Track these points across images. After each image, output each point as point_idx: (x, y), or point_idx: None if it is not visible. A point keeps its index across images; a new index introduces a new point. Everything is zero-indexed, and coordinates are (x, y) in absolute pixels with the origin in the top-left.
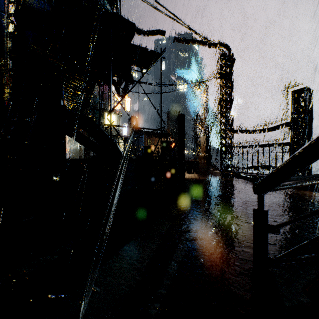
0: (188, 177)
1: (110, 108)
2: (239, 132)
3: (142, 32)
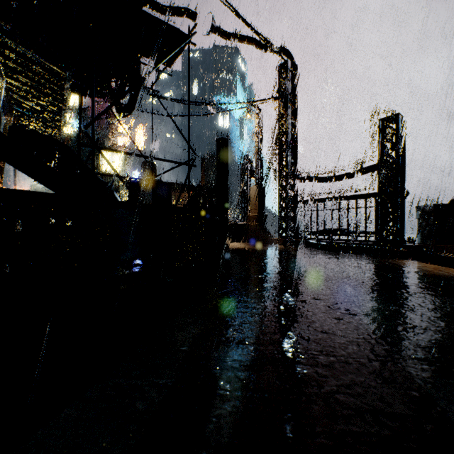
0: (232, 247)
1: (93, 115)
2: (305, 180)
3: (158, 6)
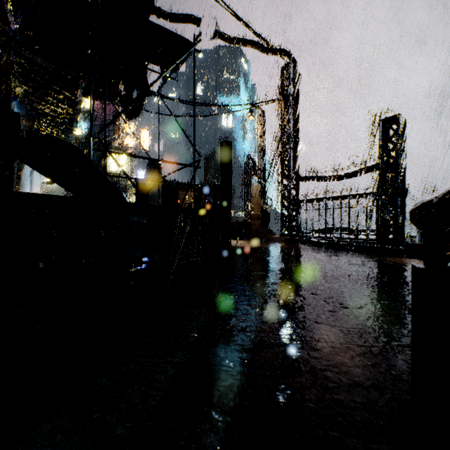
0: (235, 245)
1: (105, 121)
2: (307, 180)
3: (165, 14)
